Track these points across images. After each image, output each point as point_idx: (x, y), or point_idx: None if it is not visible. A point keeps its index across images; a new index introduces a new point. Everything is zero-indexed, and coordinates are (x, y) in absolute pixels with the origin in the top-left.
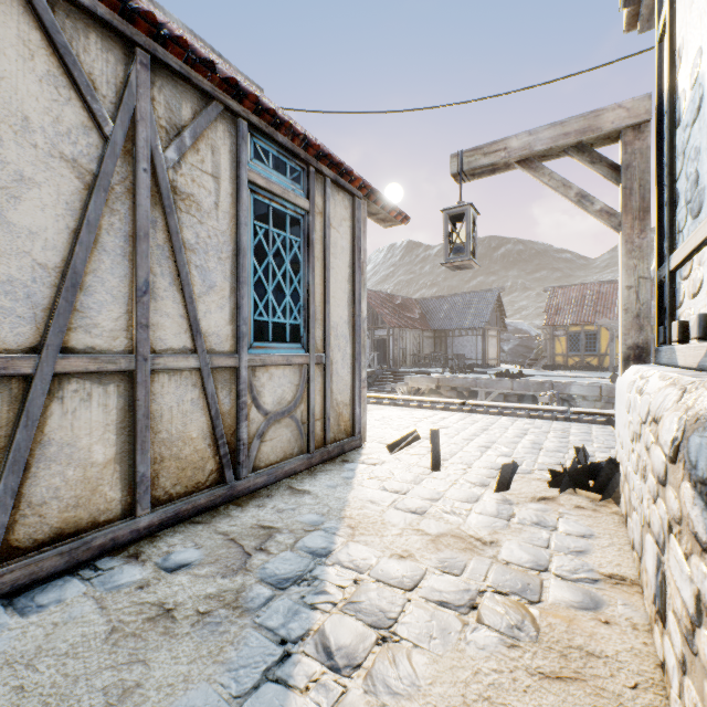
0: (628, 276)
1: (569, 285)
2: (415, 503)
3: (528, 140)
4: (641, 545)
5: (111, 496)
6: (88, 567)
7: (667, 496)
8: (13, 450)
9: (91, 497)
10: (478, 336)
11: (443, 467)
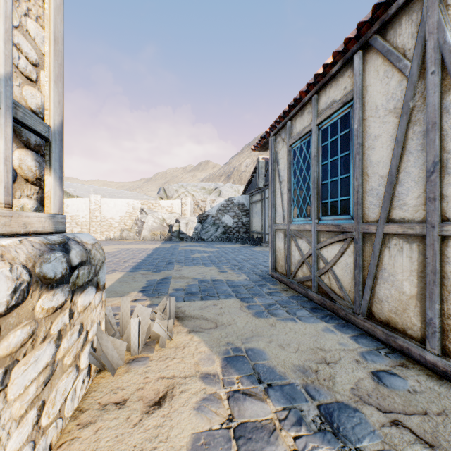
0: None
1: None
2: None
3: None
4: None
5: (413, 321)
6: (391, 351)
7: (4, 348)
8: (369, 267)
9: (402, 313)
10: None
11: None
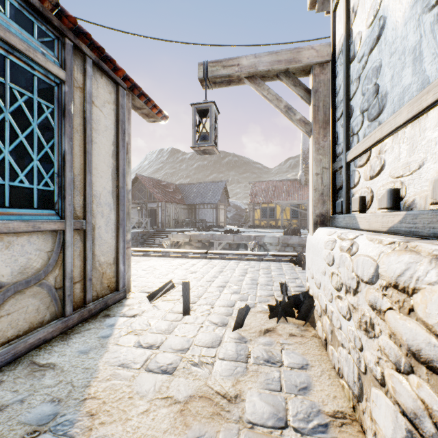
0: (316, 166)
1: (261, 181)
2: (167, 358)
3: (254, 61)
4: (360, 387)
5: None
6: None
7: None
8: None
9: None
10: (214, 208)
11: (193, 310)
